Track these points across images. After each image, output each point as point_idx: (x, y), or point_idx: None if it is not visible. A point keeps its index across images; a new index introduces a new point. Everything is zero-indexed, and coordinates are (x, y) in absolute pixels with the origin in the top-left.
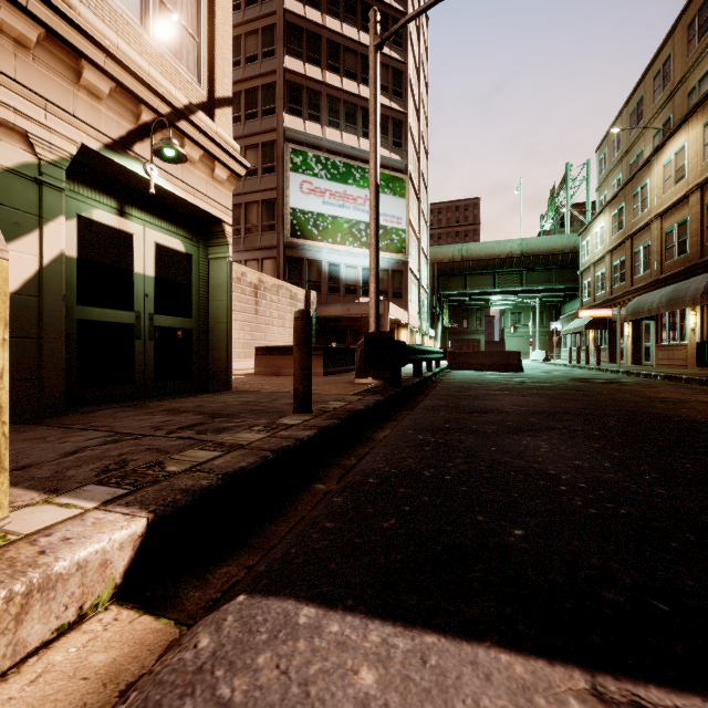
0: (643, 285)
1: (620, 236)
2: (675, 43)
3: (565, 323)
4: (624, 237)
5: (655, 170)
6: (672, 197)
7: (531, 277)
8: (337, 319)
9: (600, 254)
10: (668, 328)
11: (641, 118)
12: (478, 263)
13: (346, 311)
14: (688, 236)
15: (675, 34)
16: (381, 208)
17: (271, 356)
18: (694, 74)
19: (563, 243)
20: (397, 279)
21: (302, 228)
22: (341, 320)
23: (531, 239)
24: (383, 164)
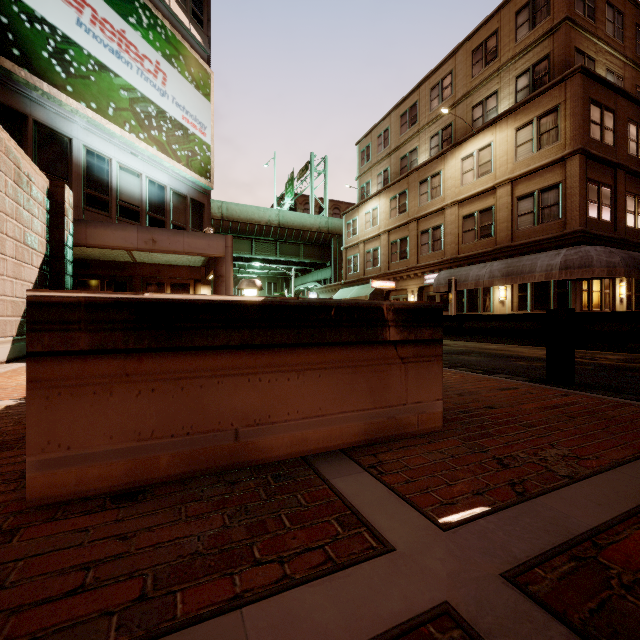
0: (436, 262)
1: (401, 218)
2: (457, 63)
3: (322, 293)
4: (409, 219)
5: (451, 164)
6: (473, 188)
7: (284, 248)
8: (83, 262)
9: (374, 233)
10: (467, 300)
11: (414, 122)
12: (238, 226)
13: (150, 242)
14: (493, 222)
15: (457, 56)
16: (179, 96)
17: (179, 360)
18: (480, 92)
19: (312, 222)
20: (198, 214)
21: (25, 45)
22: (90, 264)
23: (287, 212)
24: (179, 32)
